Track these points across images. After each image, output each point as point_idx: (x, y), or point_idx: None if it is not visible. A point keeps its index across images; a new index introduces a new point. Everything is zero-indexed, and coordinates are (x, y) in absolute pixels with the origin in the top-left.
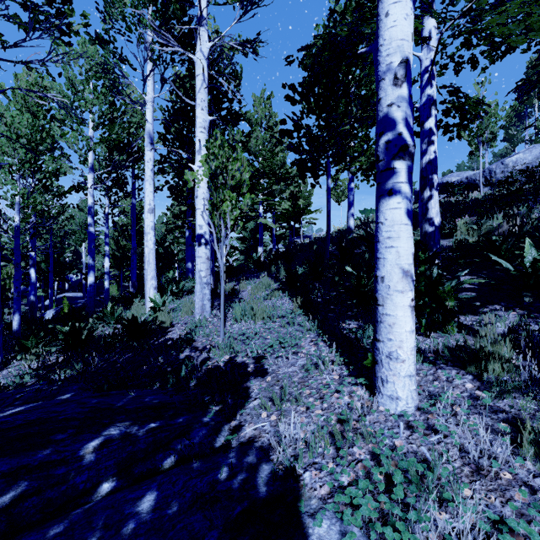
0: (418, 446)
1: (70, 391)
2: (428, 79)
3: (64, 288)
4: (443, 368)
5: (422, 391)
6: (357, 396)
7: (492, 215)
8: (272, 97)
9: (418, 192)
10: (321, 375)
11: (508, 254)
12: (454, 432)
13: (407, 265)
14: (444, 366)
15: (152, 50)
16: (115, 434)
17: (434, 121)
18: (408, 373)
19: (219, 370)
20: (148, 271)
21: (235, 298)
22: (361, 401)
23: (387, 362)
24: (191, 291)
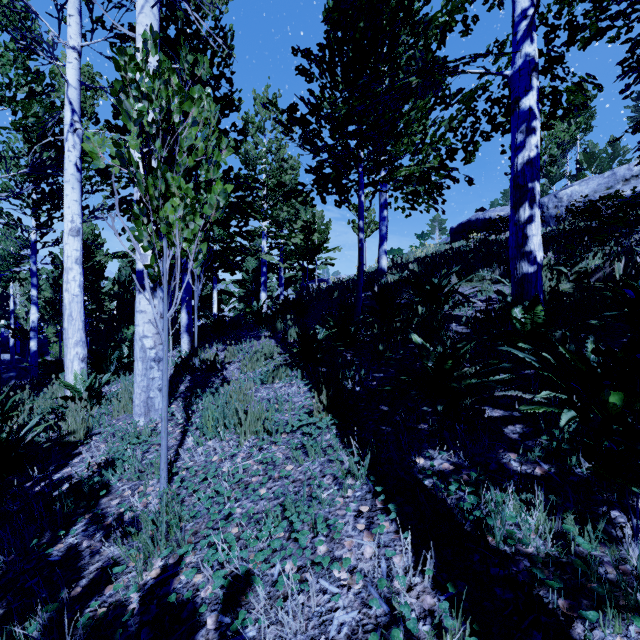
0: None
1: None
2: (527, 28)
3: None
4: None
5: None
6: None
7: (585, 253)
8: (280, 96)
9: (454, 230)
10: None
11: None
12: None
13: None
14: None
15: None
16: None
17: (535, 97)
18: None
19: (120, 635)
20: (68, 331)
21: (216, 377)
22: None
23: None
24: None
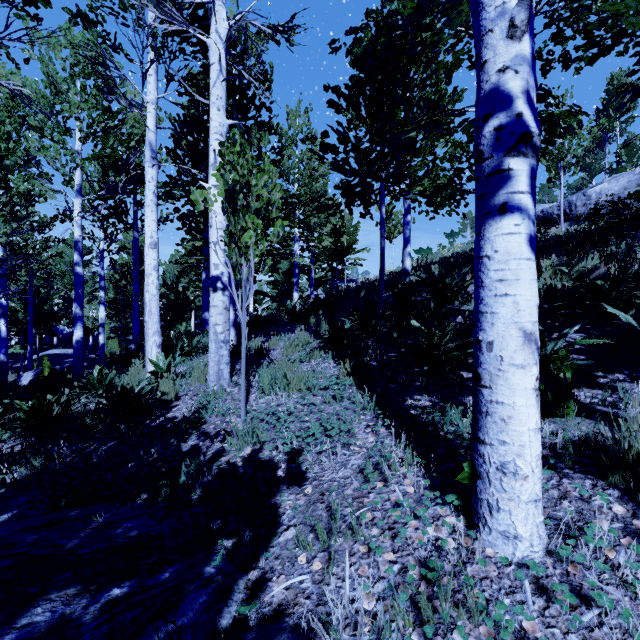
0: (563, 633)
1: (12, 507)
2: None
3: (52, 343)
4: (570, 476)
5: (547, 517)
6: (447, 526)
7: (585, 254)
8: (311, 110)
9: None
10: (386, 486)
11: (618, 303)
12: (628, 612)
13: (530, 324)
14: (570, 472)
15: (154, 34)
16: (40, 622)
17: None
18: (533, 496)
19: (236, 473)
20: (149, 324)
21: (263, 359)
22: (454, 535)
23: (499, 478)
24: (207, 349)
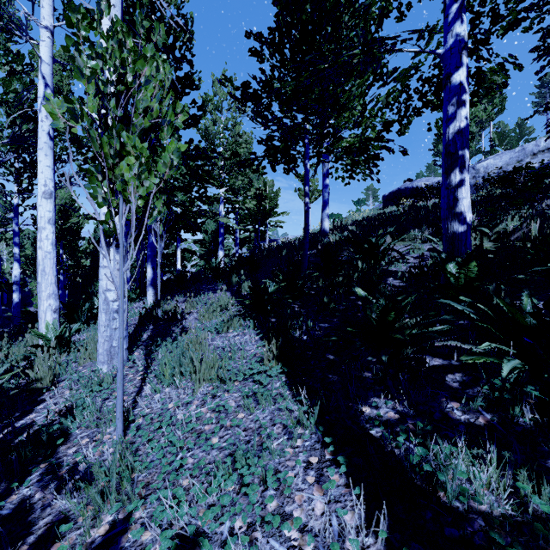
0: None
1: None
2: (458, 10)
3: None
4: None
5: None
6: None
7: (505, 216)
8: (235, 79)
9: (386, 197)
10: None
11: None
12: None
13: None
14: None
15: None
16: None
17: (465, 73)
18: None
19: None
20: (42, 285)
21: (176, 326)
22: None
23: None
24: None
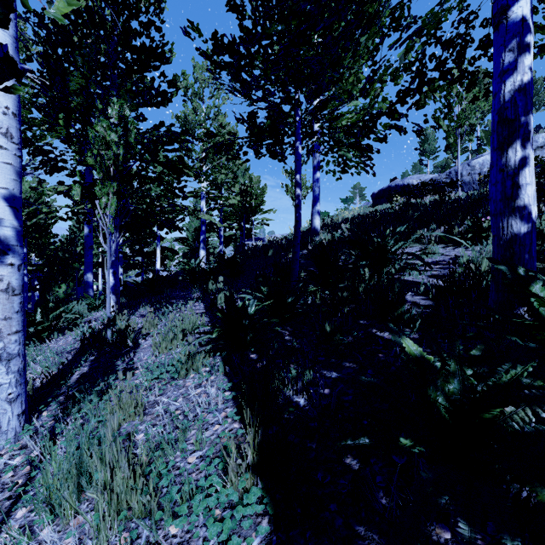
0: None
1: None
2: None
3: None
4: None
5: None
6: None
7: (538, 213)
8: None
9: (376, 195)
10: None
11: None
12: None
13: None
14: None
15: None
16: None
17: (529, 5)
18: None
19: None
20: None
21: (121, 360)
22: None
23: None
24: (75, 323)
